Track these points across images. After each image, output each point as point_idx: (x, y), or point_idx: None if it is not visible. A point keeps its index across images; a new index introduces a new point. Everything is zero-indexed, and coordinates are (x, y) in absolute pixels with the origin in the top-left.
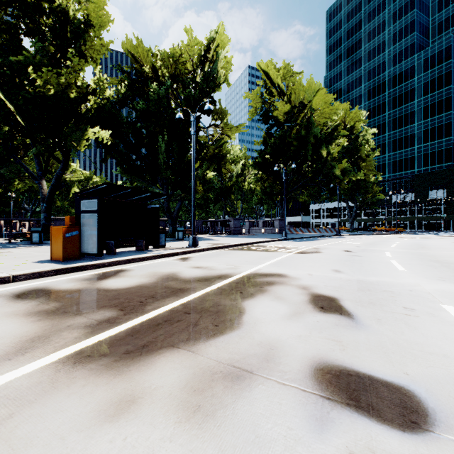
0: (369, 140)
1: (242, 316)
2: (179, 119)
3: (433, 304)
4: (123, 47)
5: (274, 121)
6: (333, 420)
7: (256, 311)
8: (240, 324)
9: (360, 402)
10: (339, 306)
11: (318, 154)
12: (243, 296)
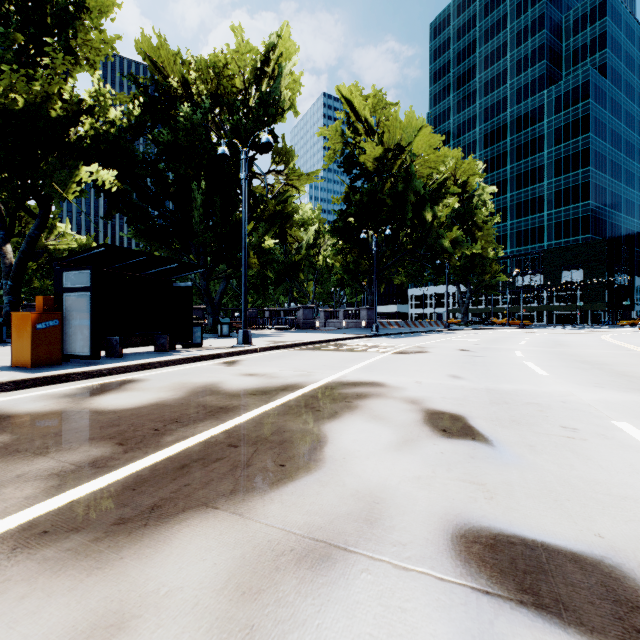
0: (486, 202)
1: (324, 448)
2: (222, 156)
3: (600, 421)
4: (138, 48)
5: (361, 170)
6: (503, 638)
7: (344, 439)
8: (320, 461)
9: (541, 596)
10: (469, 427)
11: (421, 217)
12: (323, 415)
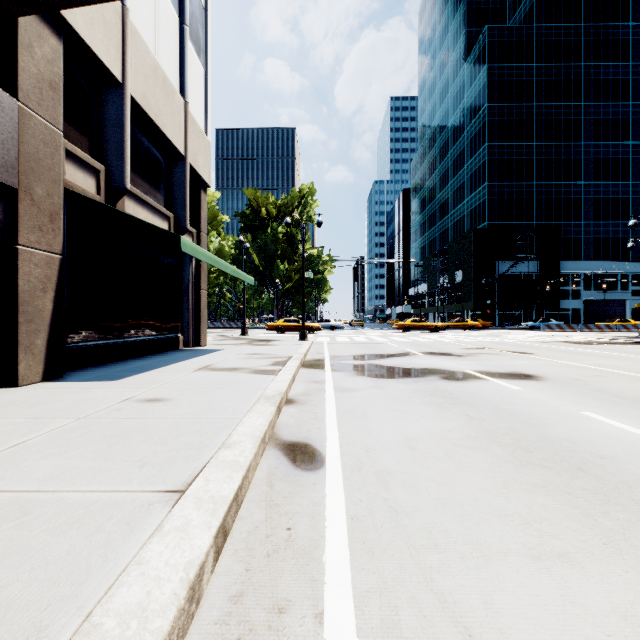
0: (312, 217)
1: None
2: None
3: None
4: None
5: None
6: None
7: None
8: None
9: None
10: None
11: None
12: None
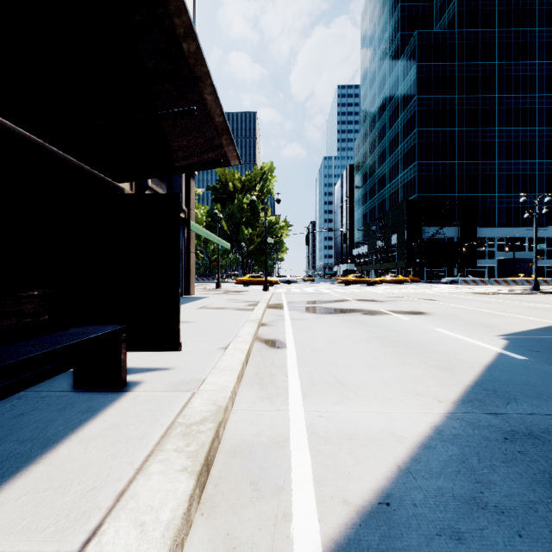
0: (271, 190)
1: None
2: None
3: None
4: None
5: None
6: None
7: None
8: None
9: None
10: None
11: None
12: None
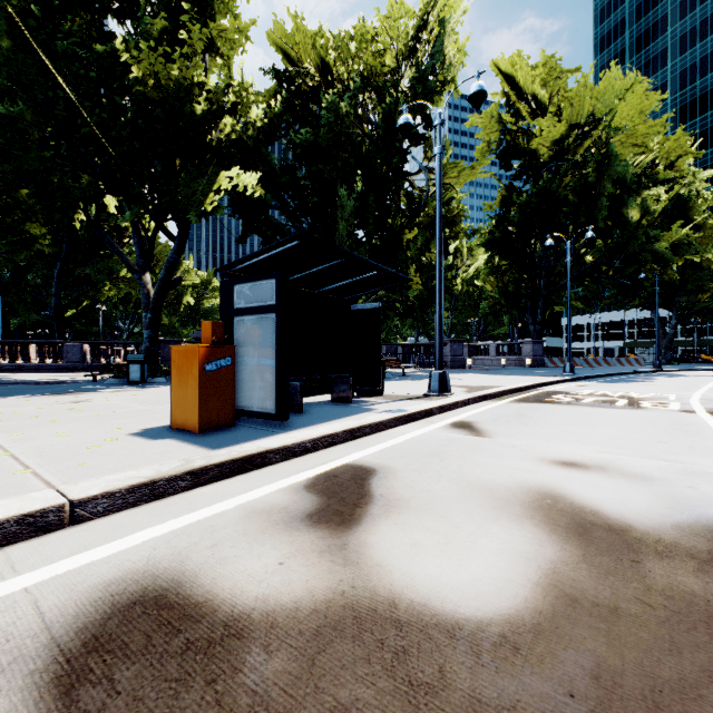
0: (699, 193)
1: None
2: (405, 127)
3: None
4: (273, 39)
5: (530, 161)
6: None
7: None
8: None
9: None
10: None
11: (619, 216)
12: None
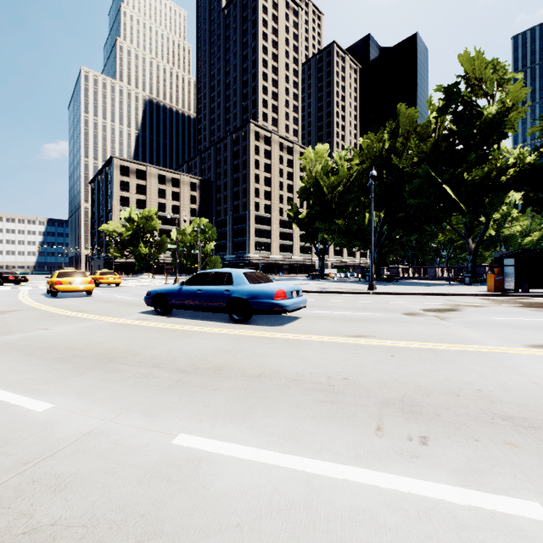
0: None
1: None
2: None
3: None
4: None
5: None
6: None
7: None
8: None
9: None
10: None
11: None
12: None
